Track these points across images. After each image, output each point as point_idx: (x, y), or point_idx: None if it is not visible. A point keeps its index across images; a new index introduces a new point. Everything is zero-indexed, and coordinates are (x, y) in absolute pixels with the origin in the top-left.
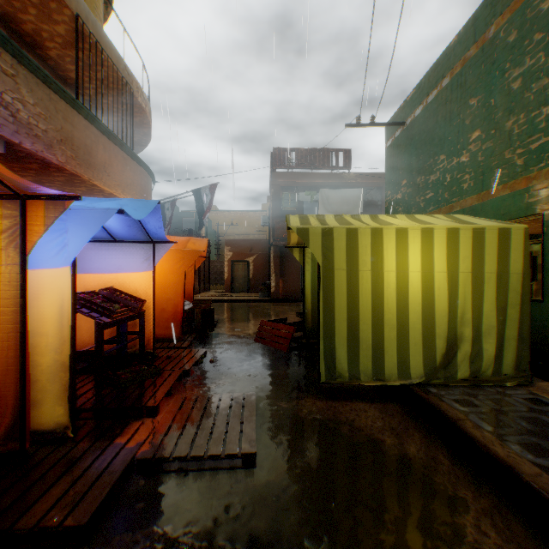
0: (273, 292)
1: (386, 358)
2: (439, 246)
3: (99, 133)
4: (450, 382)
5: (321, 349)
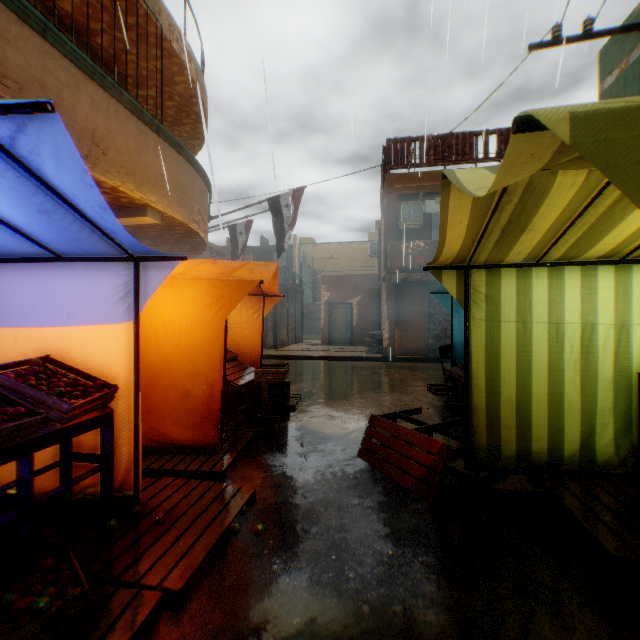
0: (385, 348)
1: None
2: None
3: (79, 74)
4: None
5: None
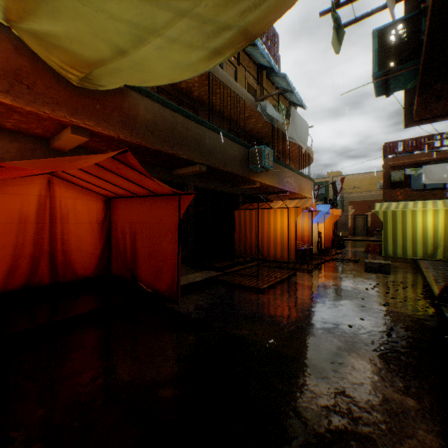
0: None
1: (406, 250)
2: (428, 215)
3: (302, 177)
4: (433, 259)
5: (382, 246)
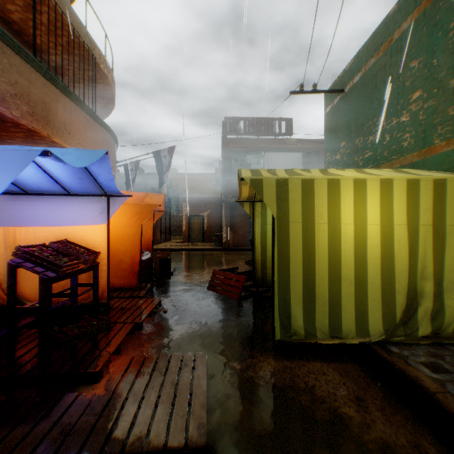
0: (224, 243)
1: (343, 314)
2: (398, 198)
3: (58, 92)
4: (410, 339)
5: (275, 305)
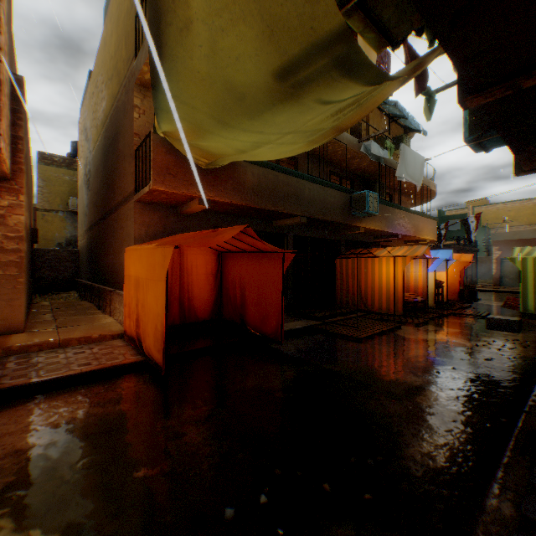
0: None
1: None
2: None
3: (419, 217)
4: None
5: (519, 300)
